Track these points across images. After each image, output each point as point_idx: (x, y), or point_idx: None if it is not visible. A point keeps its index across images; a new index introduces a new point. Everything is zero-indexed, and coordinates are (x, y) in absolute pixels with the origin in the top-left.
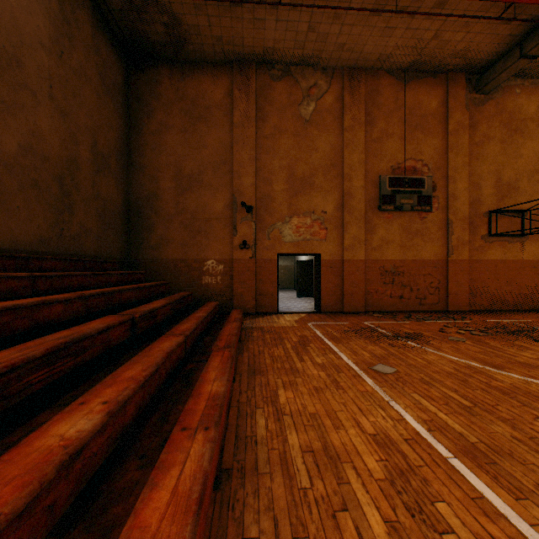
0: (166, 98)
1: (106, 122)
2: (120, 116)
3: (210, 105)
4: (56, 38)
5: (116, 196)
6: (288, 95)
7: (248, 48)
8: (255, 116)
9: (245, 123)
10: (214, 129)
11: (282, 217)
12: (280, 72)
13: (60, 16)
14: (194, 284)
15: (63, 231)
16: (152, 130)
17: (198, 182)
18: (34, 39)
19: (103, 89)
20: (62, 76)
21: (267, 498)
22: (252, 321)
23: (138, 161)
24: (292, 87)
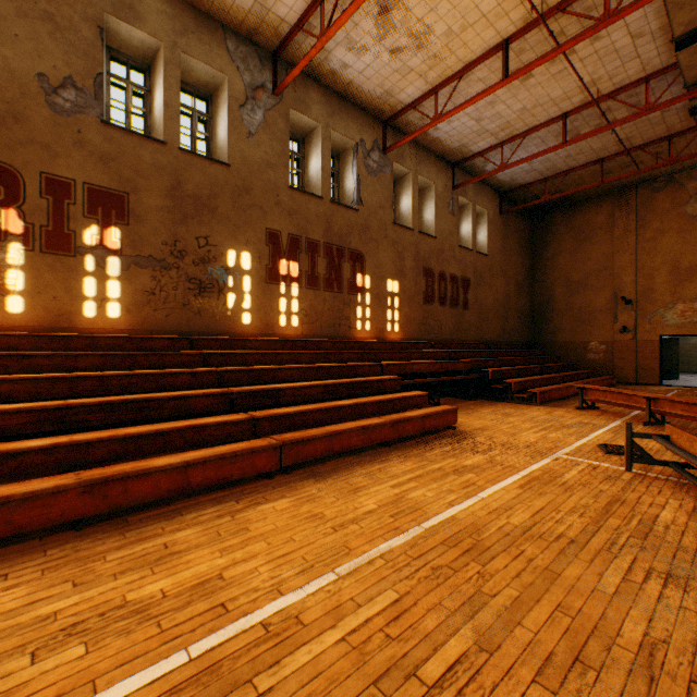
0: (558, 232)
1: (520, 265)
2: (527, 255)
3: (592, 228)
4: (502, 243)
5: (525, 305)
6: (670, 200)
7: (624, 182)
8: (634, 227)
9: (624, 235)
10: (596, 245)
11: (663, 305)
12: (661, 184)
13: (503, 232)
14: (579, 359)
15: (504, 330)
16: (547, 257)
17: (582, 286)
18: (496, 252)
19: (519, 248)
20: (504, 258)
21: (576, 401)
22: (624, 386)
23: (538, 278)
24: (675, 191)
